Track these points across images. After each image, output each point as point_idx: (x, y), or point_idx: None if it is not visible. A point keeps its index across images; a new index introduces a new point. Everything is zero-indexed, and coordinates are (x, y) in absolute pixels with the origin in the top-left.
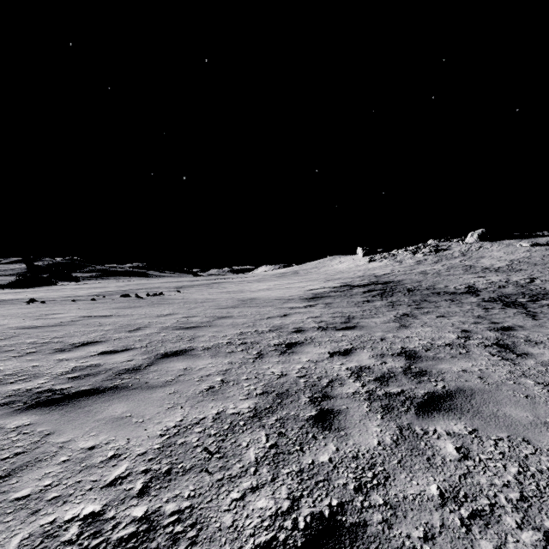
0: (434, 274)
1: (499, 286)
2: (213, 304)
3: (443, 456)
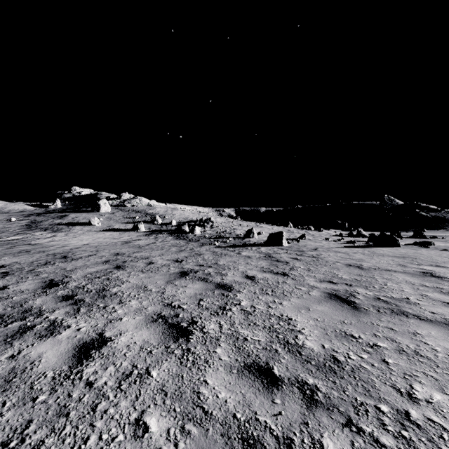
0: None
1: None
2: None
3: (2, 305)
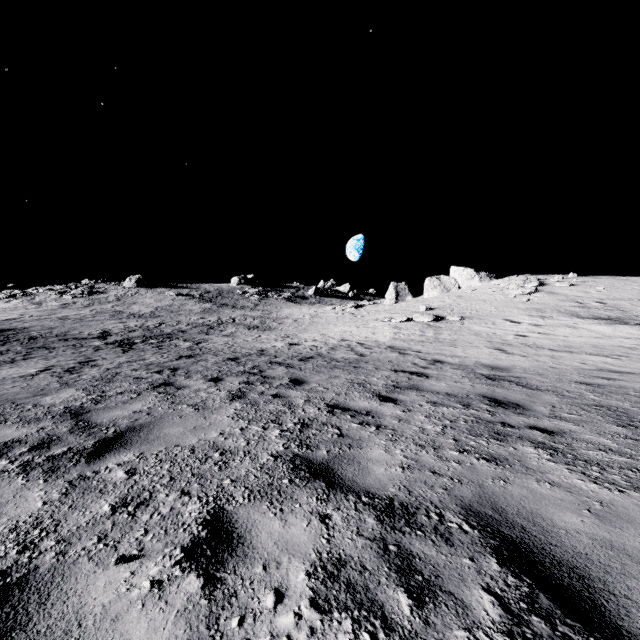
0: (76, 320)
1: (132, 330)
2: None
3: None
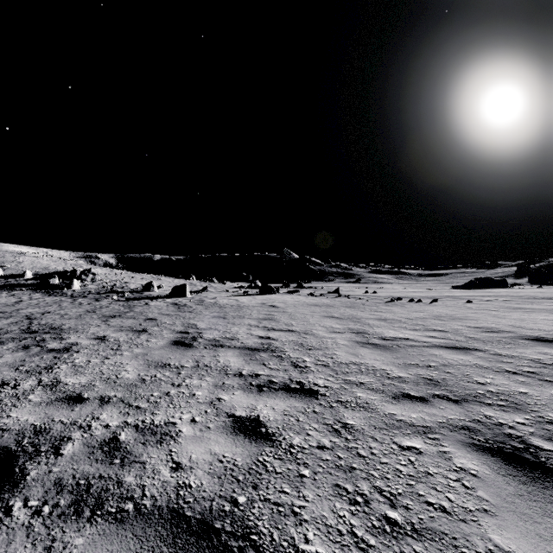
0: None
1: None
2: (367, 313)
3: None
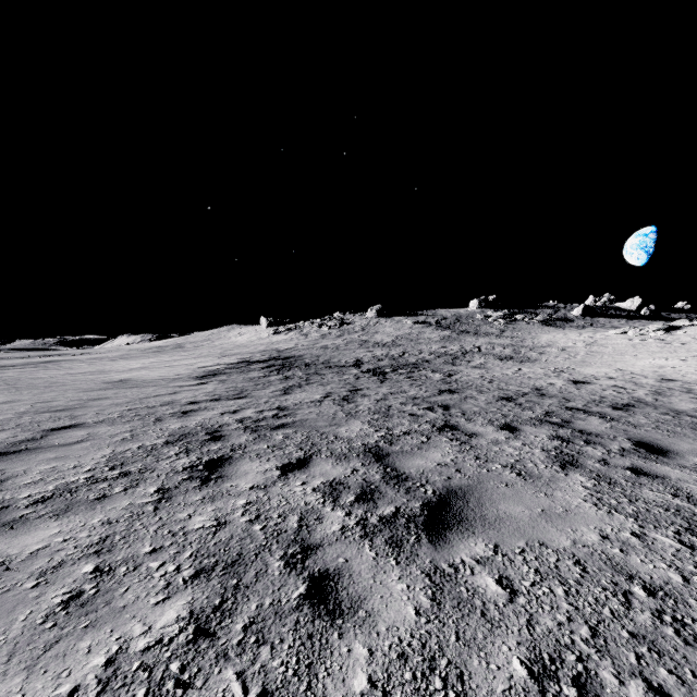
0: (333, 349)
1: (379, 359)
2: (67, 388)
3: (276, 439)
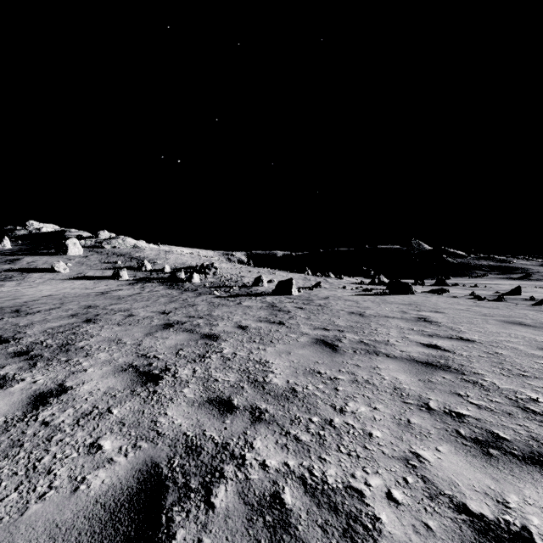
0: None
1: None
2: None
3: None
